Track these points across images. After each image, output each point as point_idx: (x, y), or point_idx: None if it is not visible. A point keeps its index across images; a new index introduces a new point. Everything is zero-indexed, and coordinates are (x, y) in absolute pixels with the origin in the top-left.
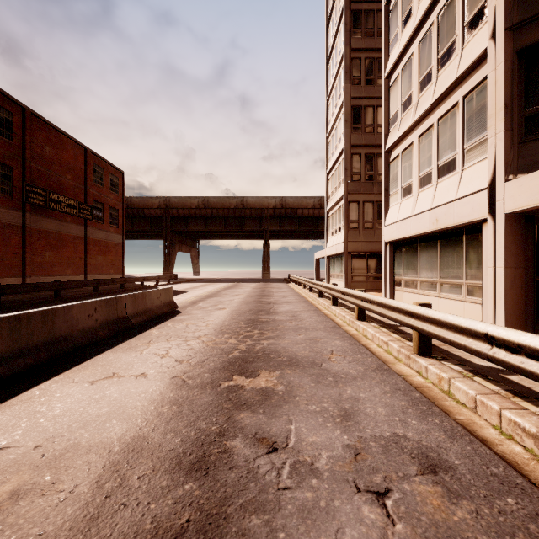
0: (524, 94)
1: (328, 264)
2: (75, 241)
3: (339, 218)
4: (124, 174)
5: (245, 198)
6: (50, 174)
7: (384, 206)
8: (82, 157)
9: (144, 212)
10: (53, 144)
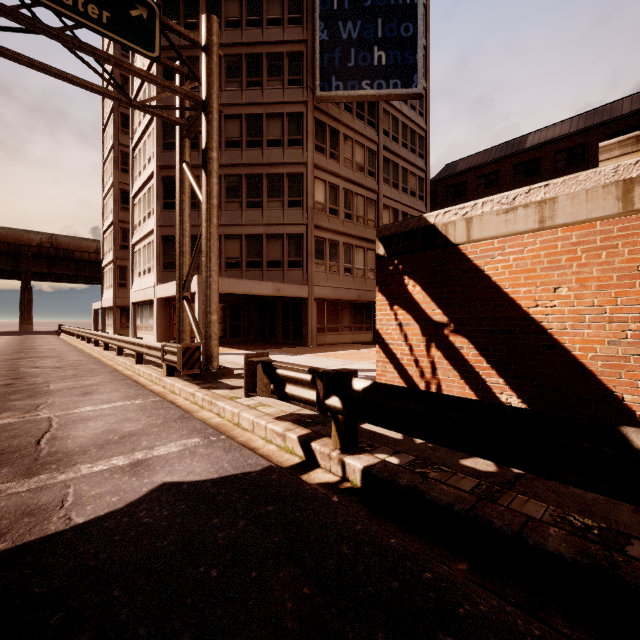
0: (163, 253)
1: (104, 315)
2: None
3: (112, 277)
4: None
5: None
6: None
7: (131, 280)
8: None
9: None
10: None
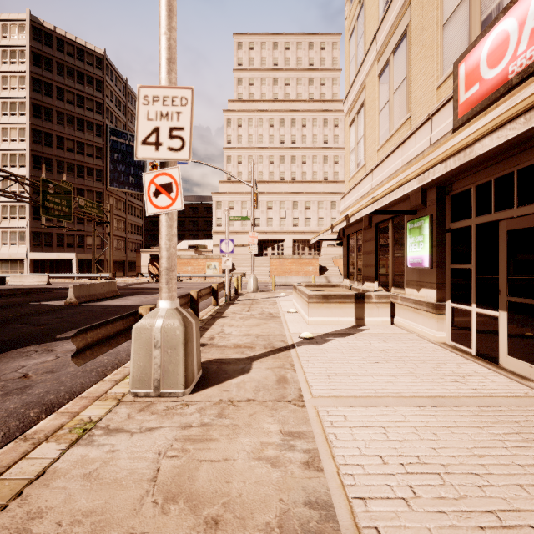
0: (33, 239)
1: None
2: None
3: None
4: None
5: None
6: None
7: None
8: None
9: None
10: None
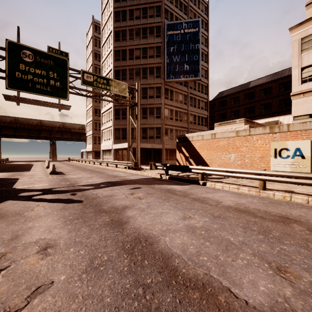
0: (115, 134)
1: (87, 154)
2: None
3: (91, 140)
4: None
5: (42, 121)
6: None
7: (101, 142)
8: None
9: None
10: None
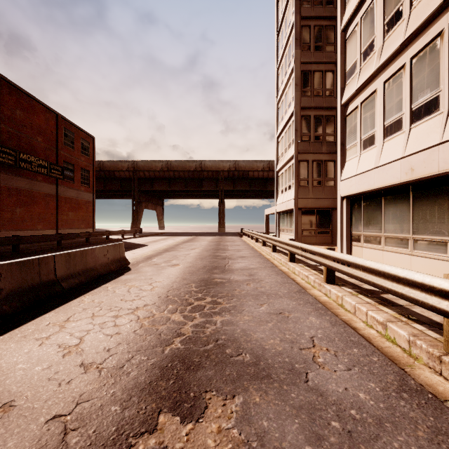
0: None
1: (277, 219)
2: (46, 198)
3: (289, 177)
4: (94, 139)
5: (203, 162)
6: (21, 136)
7: (340, 161)
8: (54, 121)
9: (115, 174)
10: (24, 108)
